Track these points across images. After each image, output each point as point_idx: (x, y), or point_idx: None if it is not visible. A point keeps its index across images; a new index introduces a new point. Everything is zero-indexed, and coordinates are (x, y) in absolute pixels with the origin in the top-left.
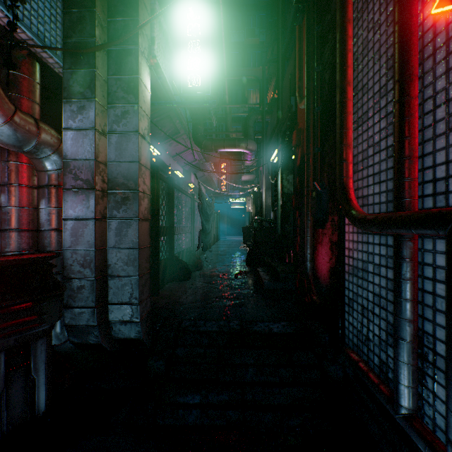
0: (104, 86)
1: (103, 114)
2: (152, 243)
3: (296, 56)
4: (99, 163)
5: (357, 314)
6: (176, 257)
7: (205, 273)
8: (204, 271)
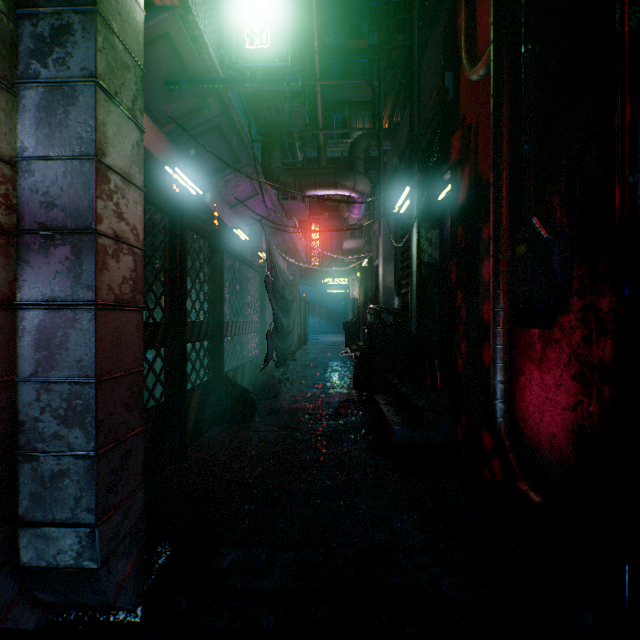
0: None
1: (7, 37)
2: (171, 356)
3: None
4: None
5: None
6: (226, 379)
7: (282, 405)
8: (281, 400)
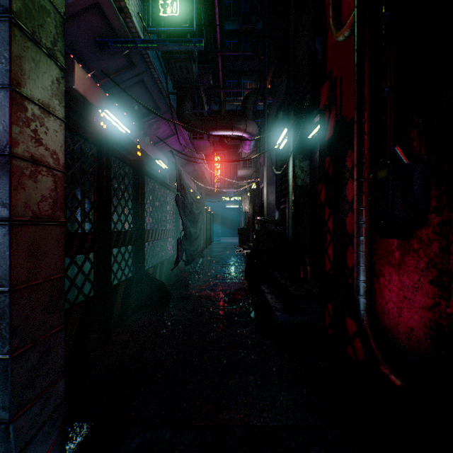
0: None
1: None
2: (98, 259)
3: None
4: None
5: None
6: (147, 274)
7: (191, 293)
8: (190, 289)
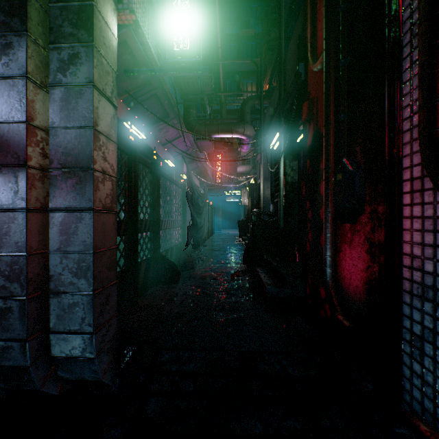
0: (45, 20)
1: (43, 60)
2: (129, 241)
3: (308, 7)
4: (36, 128)
5: (433, 364)
6: (161, 256)
7: (196, 273)
8: (196, 271)
